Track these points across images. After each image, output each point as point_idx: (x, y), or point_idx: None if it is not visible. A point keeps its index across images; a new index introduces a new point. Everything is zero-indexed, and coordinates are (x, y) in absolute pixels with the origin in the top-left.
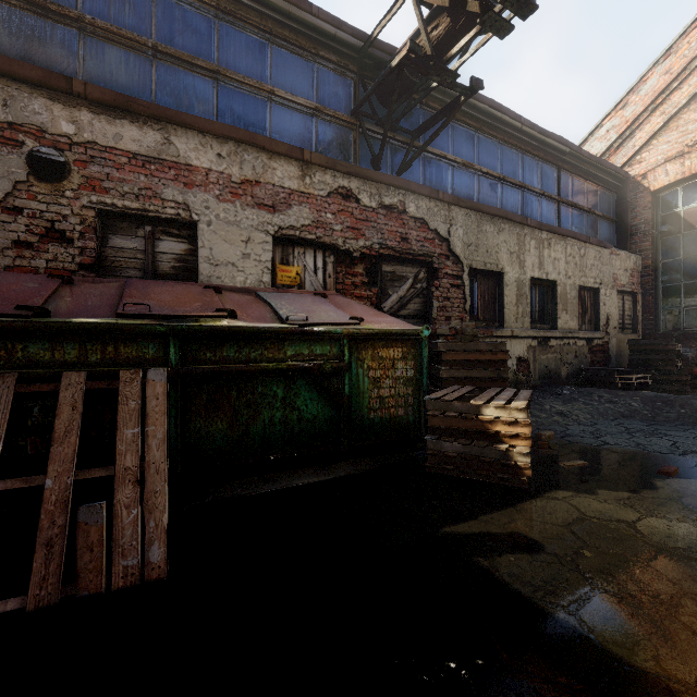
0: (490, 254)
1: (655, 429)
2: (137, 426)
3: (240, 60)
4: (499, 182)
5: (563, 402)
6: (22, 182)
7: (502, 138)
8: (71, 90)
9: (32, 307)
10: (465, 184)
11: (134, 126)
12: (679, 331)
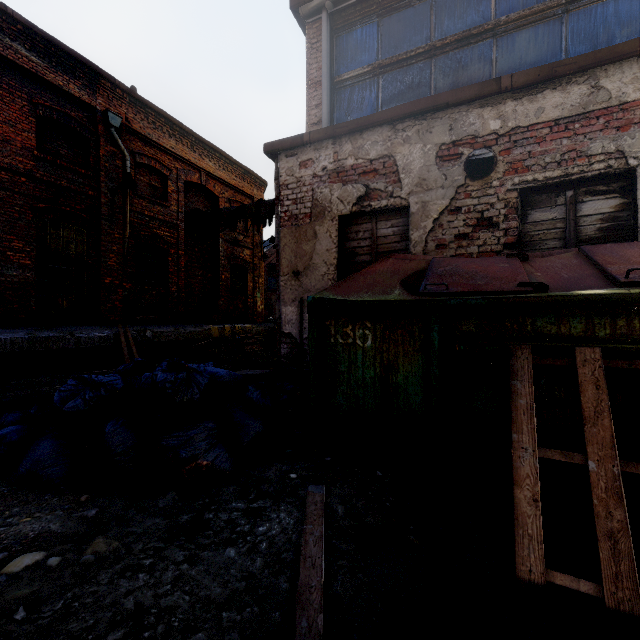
0: None
1: None
2: None
3: None
4: None
5: None
6: (460, 186)
7: None
8: (499, 89)
9: (531, 283)
10: None
11: (556, 92)
12: None
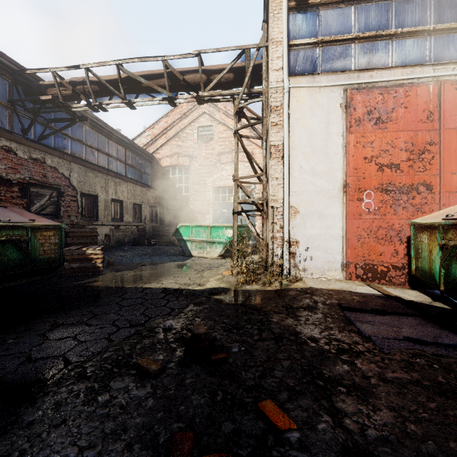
0: (92, 187)
1: (151, 257)
2: None
3: None
4: (96, 151)
5: (124, 252)
6: None
7: (98, 131)
8: None
9: None
10: (78, 149)
11: None
12: (170, 223)
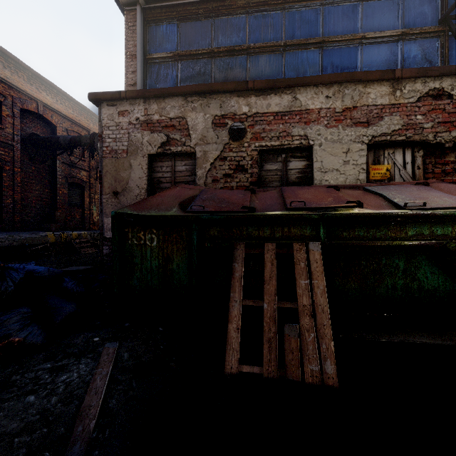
0: None
1: None
2: (306, 279)
3: (338, 26)
4: None
5: None
6: (226, 144)
7: None
8: (247, 88)
9: (247, 207)
10: None
11: (276, 96)
12: None
